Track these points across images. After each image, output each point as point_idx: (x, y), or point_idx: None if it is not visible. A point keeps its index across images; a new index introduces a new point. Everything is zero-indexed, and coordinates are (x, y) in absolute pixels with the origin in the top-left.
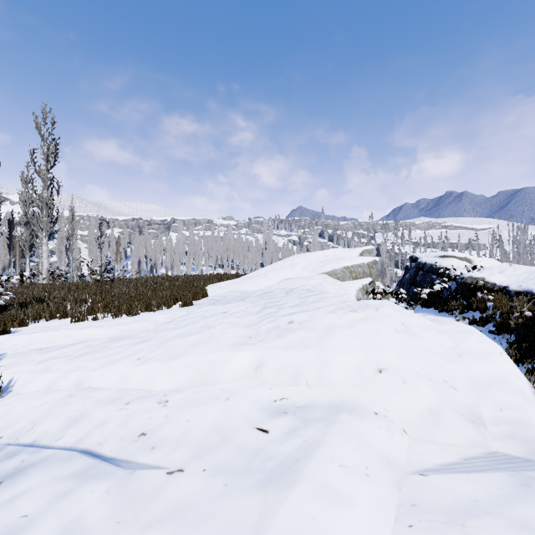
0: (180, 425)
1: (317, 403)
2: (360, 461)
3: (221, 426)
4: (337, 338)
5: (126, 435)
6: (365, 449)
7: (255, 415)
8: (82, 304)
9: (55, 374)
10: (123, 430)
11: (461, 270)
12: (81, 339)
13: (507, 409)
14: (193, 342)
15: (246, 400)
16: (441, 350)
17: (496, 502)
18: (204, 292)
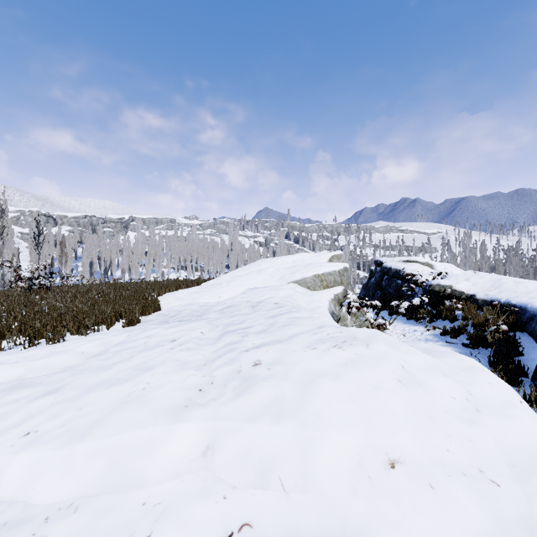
0: None
1: None
2: None
3: None
4: (322, 397)
5: None
6: None
7: None
8: None
9: None
10: None
11: (426, 276)
12: None
13: None
14: (117, 399)
15: None
16: (456, 406)
17: None
18: (156, 306)
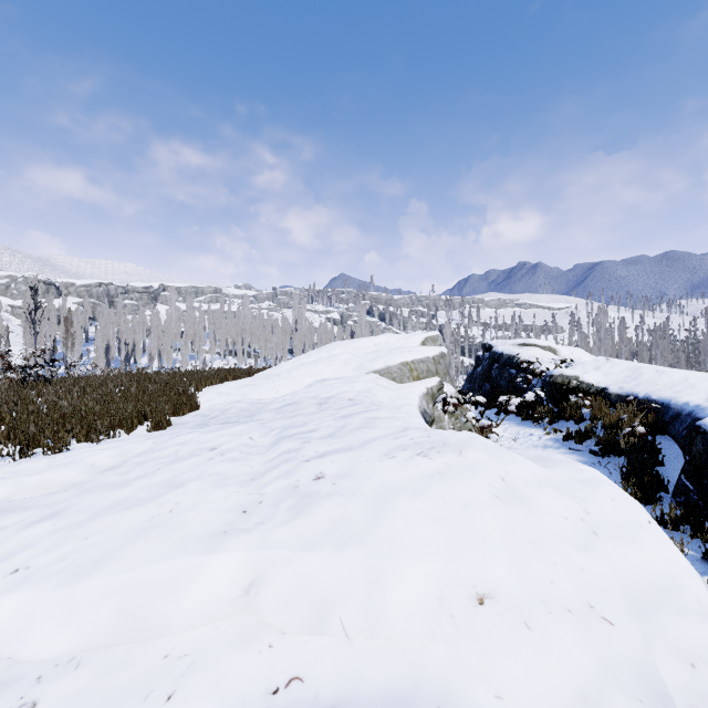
0: None
1: (362, 694)
2: None
3: None
4: (398, 518)
5: None
6: None
7: None
8: None
9: None
10: None
11: (547, 364)
12: None
13: (703, 662)
14: (136, 525)
15: (211, 698)
16: (568, 528)
17: None
18: (193, 403)
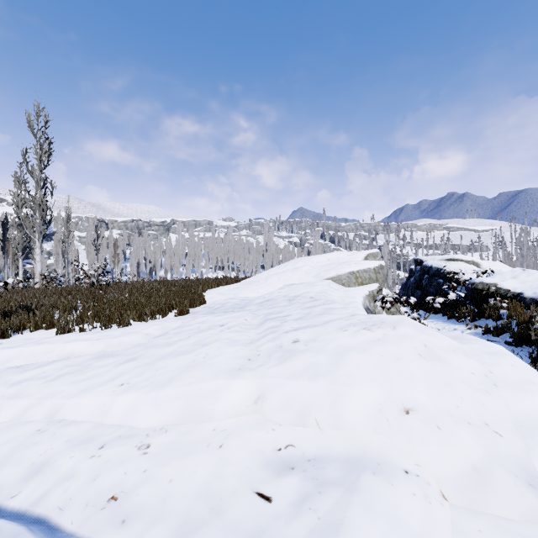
0: (160, 487)
1: (331, 454)
2: None
3: (211, 490)
4: (351, 364)
5: (93, 497)
6: (401, 536)
7: (254, 472)
8: (72, 312)
9: (27, 402)
10: (90, 489)
11: (470, 274)
12: (64, 355)
13: None
14: (184, 364)
15: (243, 449)
16: (473, 379)
17: None
18: (202, 299)
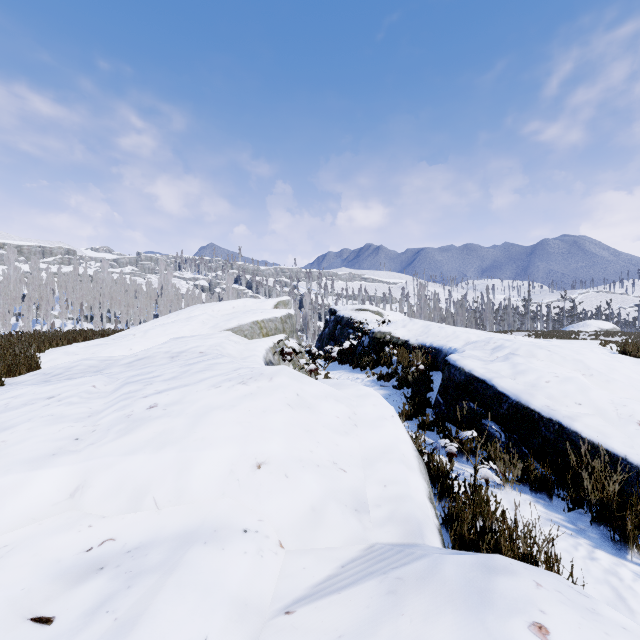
0: None
1: (161, 536)
2: (198, 631)
3: None
4: (211, 425)
5: None
6: (213, 602)
7: (36, 591)
8: None
9: None
10: None
11: (374, 324)
12: None
13: (391, 483)
14: None
15: (28, 564)
16: (337, 423)
17: (360, 632)
18: (32, 363)
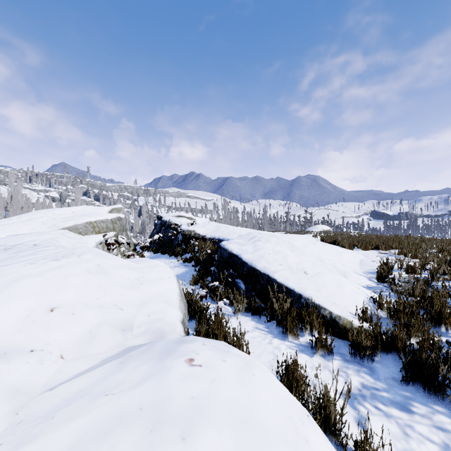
0: None
1: None
2: None
3: None
4: (18, 287)
5: None
6: None
7: None
8: None
9: None
10: None
11: (186, 226)
12: None
13: (153, 314)
14: None
15: None
16: (126, 282)
17: (93, 385)
18: None
